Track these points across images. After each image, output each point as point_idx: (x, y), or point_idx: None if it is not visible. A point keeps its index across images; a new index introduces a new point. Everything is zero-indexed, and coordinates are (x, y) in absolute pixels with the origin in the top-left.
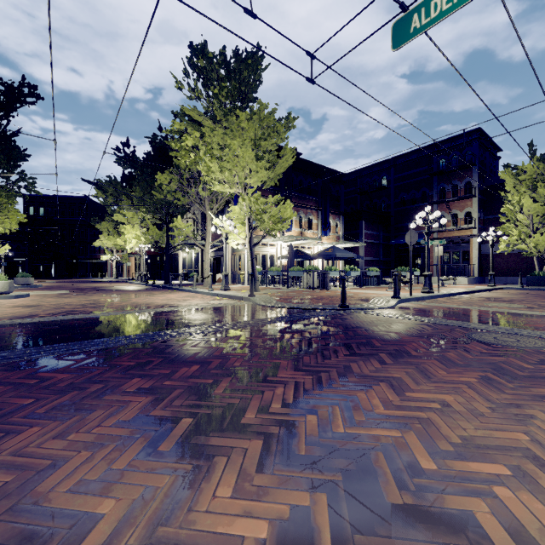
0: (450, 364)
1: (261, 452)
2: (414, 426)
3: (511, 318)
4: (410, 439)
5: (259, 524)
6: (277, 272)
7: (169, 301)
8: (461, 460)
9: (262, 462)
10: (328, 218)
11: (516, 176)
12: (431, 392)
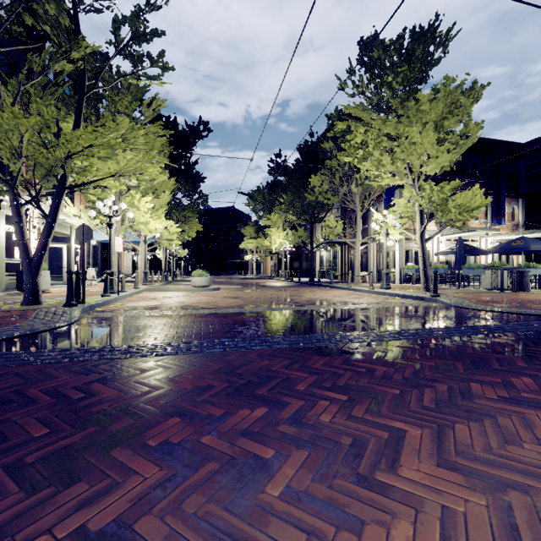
0: None
1: None
2: None
3: None
4: None
5: None
6: (443, 269)
7: (341, 297)
8: None
9: None
10: (503, 203)
11: None
12: None
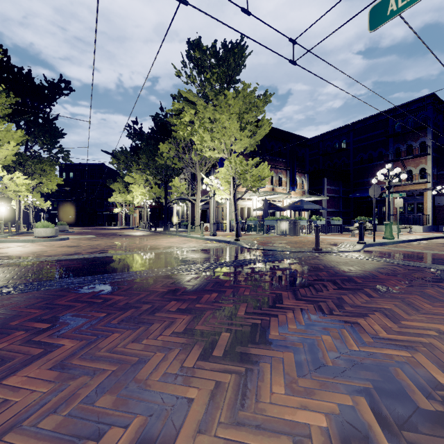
0: (432, 299)
1: (295, 362)
2: (419, 348)
3: None
4: (420, 359)
5: (317, 416)
6: (254, 221)
7: (172, 243)
8: None
9: (299, 369)
10: (295, 176)
11: None
12: (424, 321)
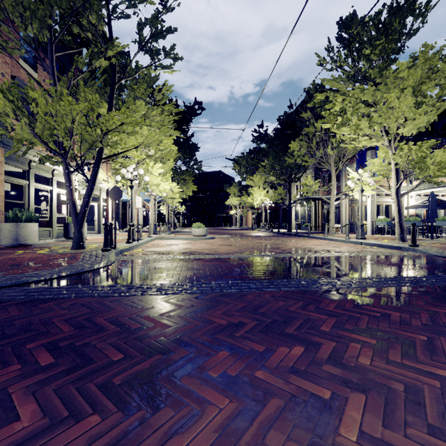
0: None
1: None
2: None
3: None
4: None
5: None
6: (416, 222)
7: (322, 246)
8: None
9: None
10: None
11: None
12: None
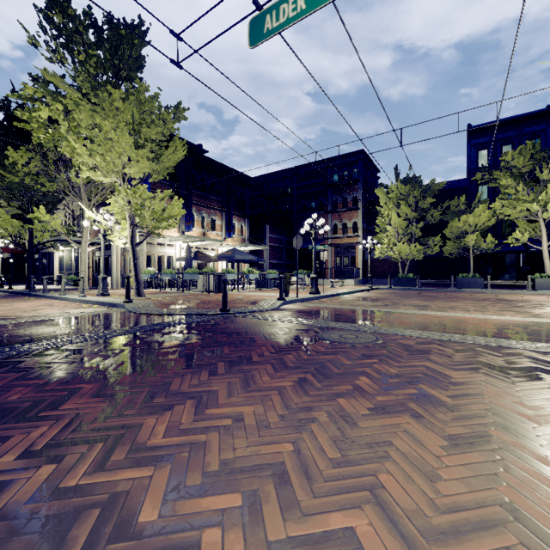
0: (281, 367)
1: None
2: (180, 456)
3: (365, 316)
4: (158, 478)
5: None
6: (171, 274)
7: (9, 311)
8: (199, 496)
9: None
10: (232, 220)
11: (387, 194)
12: (236, 404)
